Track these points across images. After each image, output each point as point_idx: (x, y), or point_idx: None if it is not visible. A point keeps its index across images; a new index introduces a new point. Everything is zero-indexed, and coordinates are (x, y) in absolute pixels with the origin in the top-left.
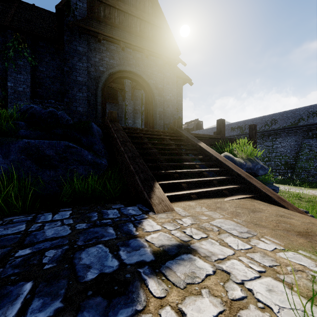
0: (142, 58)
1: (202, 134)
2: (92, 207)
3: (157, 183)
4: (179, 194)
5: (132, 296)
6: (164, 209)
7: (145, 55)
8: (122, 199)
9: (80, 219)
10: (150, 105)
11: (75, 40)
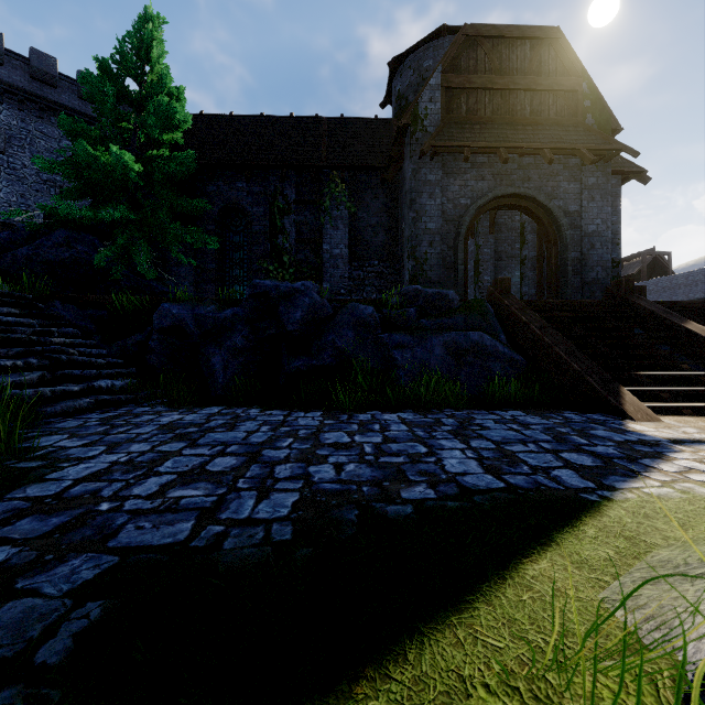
0: (536, 163)
1: (686, 303)
2: (537, 410)
3: (624, 388)
4: (661, 406)
5: (667, 448)
6: (646, 418)
7: (547, 160)
8: (565, 407)
9: (545, 417)
10: (552, 249)
11: (424, 166)
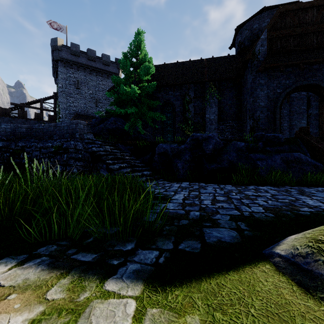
0: (320, 67)
1: None
2: None
3: None
4: None
5: None
6: None
7: None
8: None
9: None
10: None
11: (258, 76)
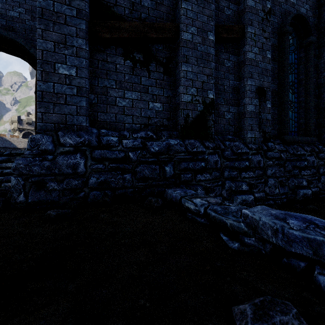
0: None
1: None
2: None
3: None
4: None
5: None
6: None
7: None
8: None
9: None
10: None
11: None
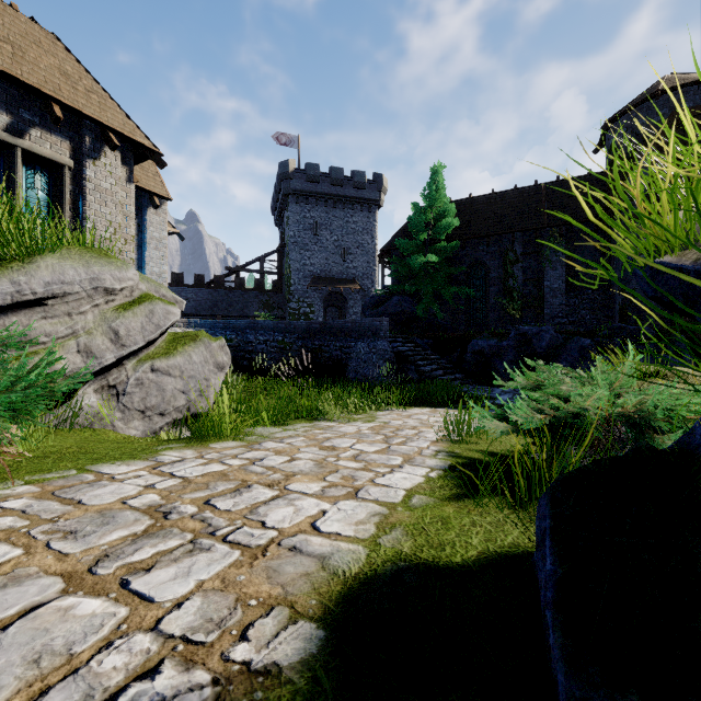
0: None
1: None
2: None
3: None
4: None
5: None
6: None
7: None
8: None
9: None
10: None
11: None
